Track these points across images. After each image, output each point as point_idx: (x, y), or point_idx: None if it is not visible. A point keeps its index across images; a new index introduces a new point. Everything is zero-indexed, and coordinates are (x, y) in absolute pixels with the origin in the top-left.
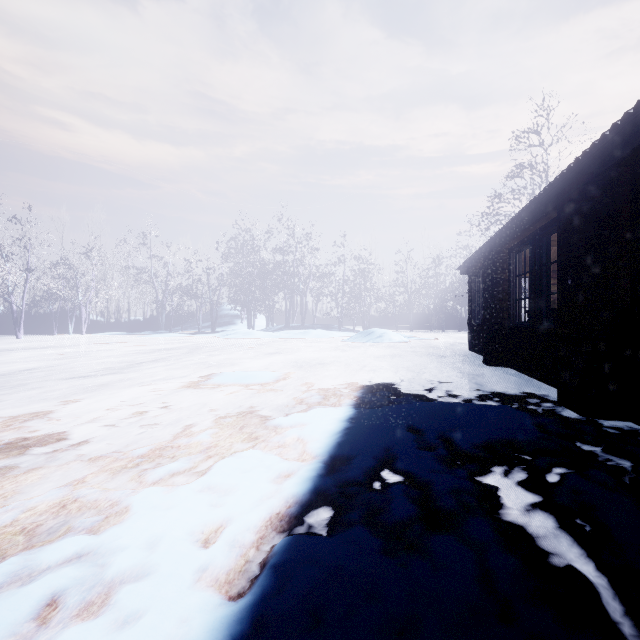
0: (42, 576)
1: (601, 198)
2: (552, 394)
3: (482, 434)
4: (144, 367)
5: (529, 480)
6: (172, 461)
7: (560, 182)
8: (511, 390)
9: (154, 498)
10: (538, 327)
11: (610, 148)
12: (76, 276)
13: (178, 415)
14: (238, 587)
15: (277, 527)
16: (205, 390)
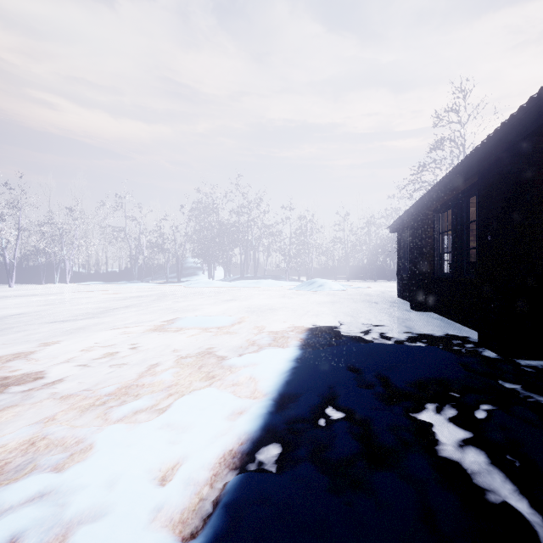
0: (3, 517)
1: (518, 164)
2: (472, 336)
3: (414, 373)
4: (117, 312)
5: (460, 416)
6: (136, 399)
7: (480, 151)
8: (436, 332)
9: (116, 436)
10: (459, 277)
11: (526, 119)
12: (61, 234)
13: (144, 355)
14: (191, 527)
15: (230, 464)
16: (169, 333)
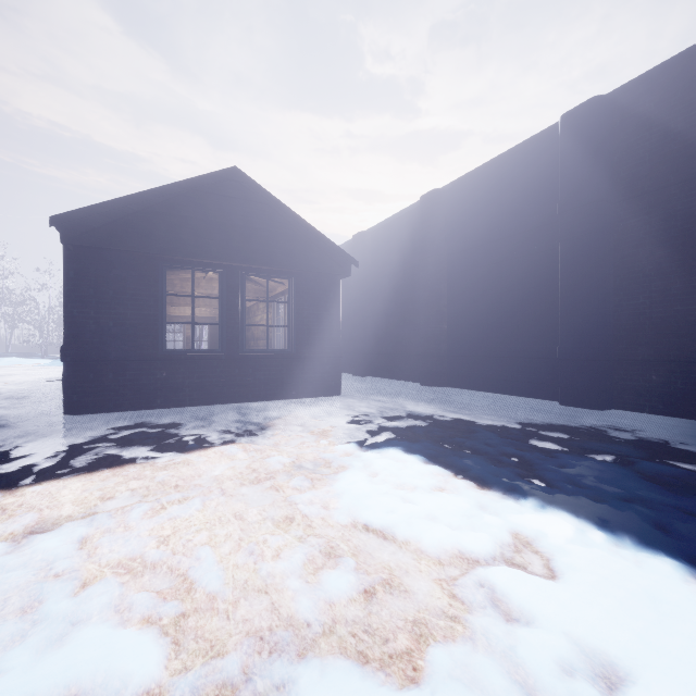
0: None
1: None
2: None
3: None
4: None
5: None
6: None
7: None
8: None
9: None
10: None
11: None
12: None
13: None
14: None
15: None
16: None
